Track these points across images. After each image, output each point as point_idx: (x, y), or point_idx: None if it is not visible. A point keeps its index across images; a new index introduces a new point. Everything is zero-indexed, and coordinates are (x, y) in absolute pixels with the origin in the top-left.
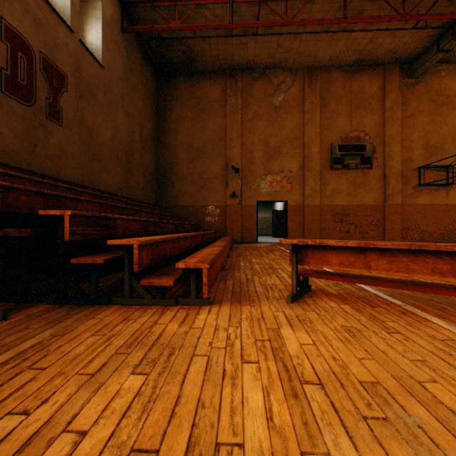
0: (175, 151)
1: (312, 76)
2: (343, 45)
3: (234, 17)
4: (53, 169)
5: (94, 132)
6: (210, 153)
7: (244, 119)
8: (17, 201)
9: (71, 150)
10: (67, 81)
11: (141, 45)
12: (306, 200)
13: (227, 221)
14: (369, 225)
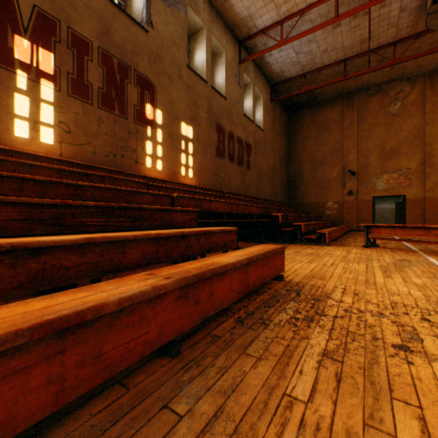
0: (301, 164)
1: (434, 78)
2: None
3: (348, 67)
4: (248, 192)
5: (260, 168)
6: (329, 162)
7: (359, 131)
8: (261, 211)
9: (252, 181)
10: (251, 148)
11: (279, 101)
12: (426, 194)
13: (344, 213)
14: None
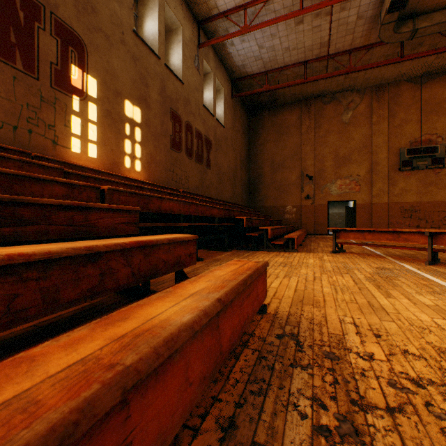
0: (261, 166)
1: (379, 92)
2: (408, 66)
3: (308, 70)
4: (208, 192)
5: (220, 167)
6: (288, 166)
7: (316, 136)
8: (223, 213)
9: (213, 181)
10: (212, 144)
11: (240, 99)
12: (373, 199)
13: (302, 217)
14: (441, 220)
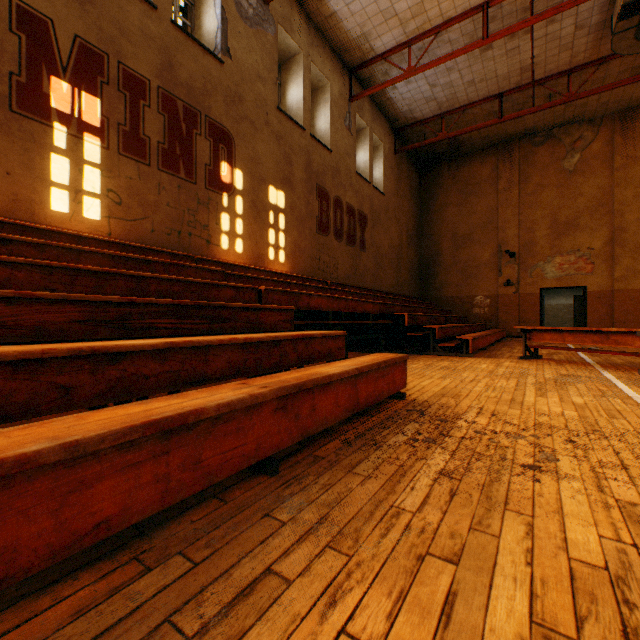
0: (438, 241)
1: (627, 121)
2: None
3: (505, 104)
4: (362, 281)
5: (379, 247)
6: (478, 239)
7: (521, 194)
8: (380, 309)
9: (369, 266)
10: (367, 220)
11: (407, 152)
12: (615, 284)
13: (499, 312)
14: None
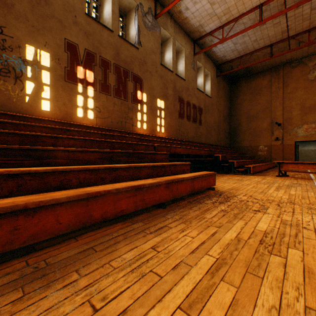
0: (239, 118)
1: None
2: None
3: (274, 49)
4: (200, 140)
5: (208, 123)
6: (260, 117)
7: (284, 93)
8: (207, 152)
9: (203, 132)
10: (202, 110)
11: (223, 75)
12: None
13: (272, 154)
14: None
